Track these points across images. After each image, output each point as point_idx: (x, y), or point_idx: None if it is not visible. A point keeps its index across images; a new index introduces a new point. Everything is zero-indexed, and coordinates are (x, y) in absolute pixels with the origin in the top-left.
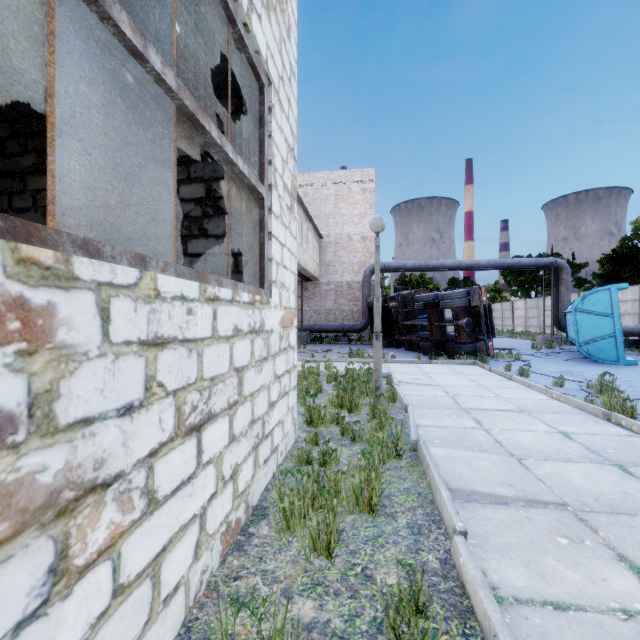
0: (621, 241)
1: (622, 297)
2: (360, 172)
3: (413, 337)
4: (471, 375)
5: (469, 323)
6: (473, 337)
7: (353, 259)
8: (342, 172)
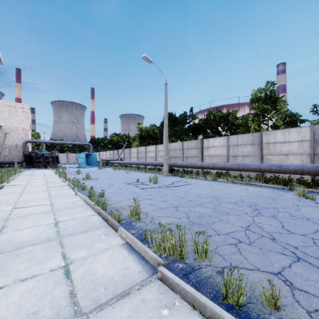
0: (108, 139)
1: (108, 153)
2: (22, 104)
3: (39, 164)
4: (45, 170)
5: (52, 160)
6: (54, 163)
7: (18, 136)
8: (13, 102)
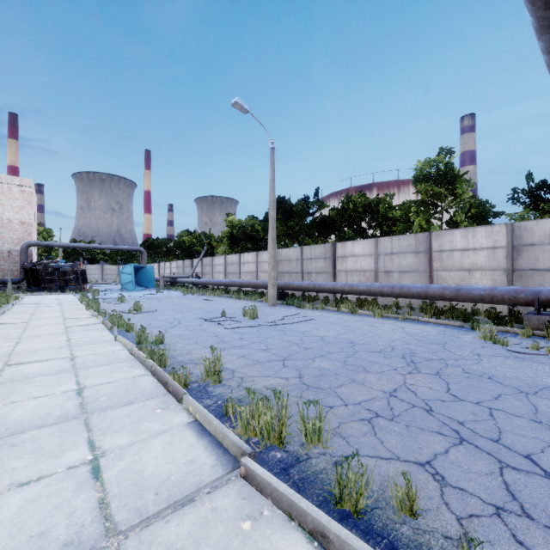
0: (174, 241)
1: (174, 266)
2: (20, 179)
3: (52, 285)
4: (63, 296)
5: (75, 277)
6: (77, 283)
7: (13, 235)
8: (3, 175)
